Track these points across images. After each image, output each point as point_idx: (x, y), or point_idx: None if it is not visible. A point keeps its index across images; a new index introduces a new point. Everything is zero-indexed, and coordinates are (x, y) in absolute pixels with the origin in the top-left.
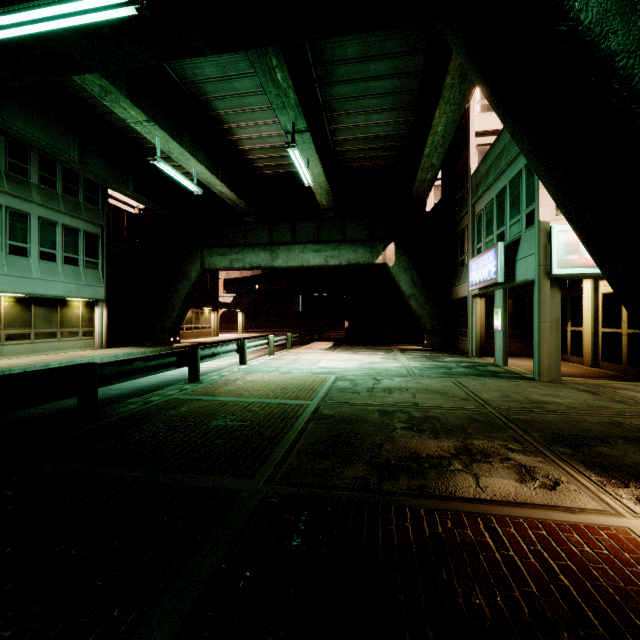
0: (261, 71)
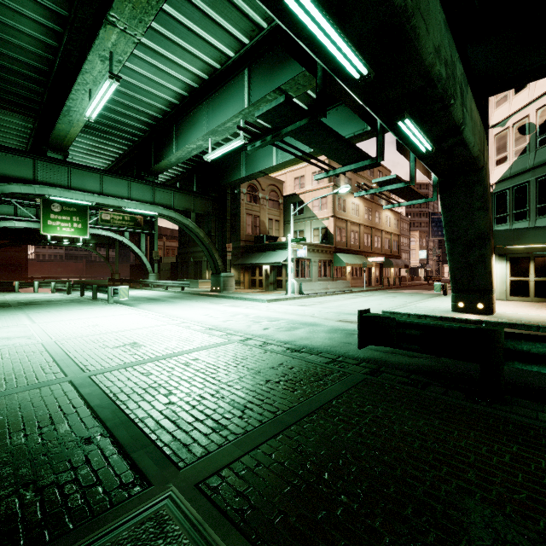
0: None
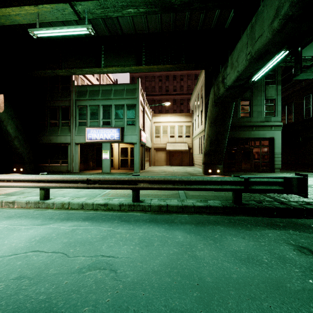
0: (134, 0)
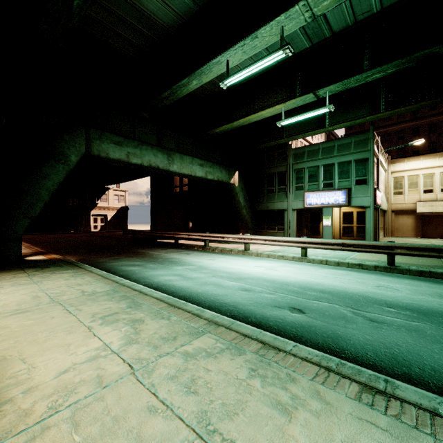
0: (382, 68)
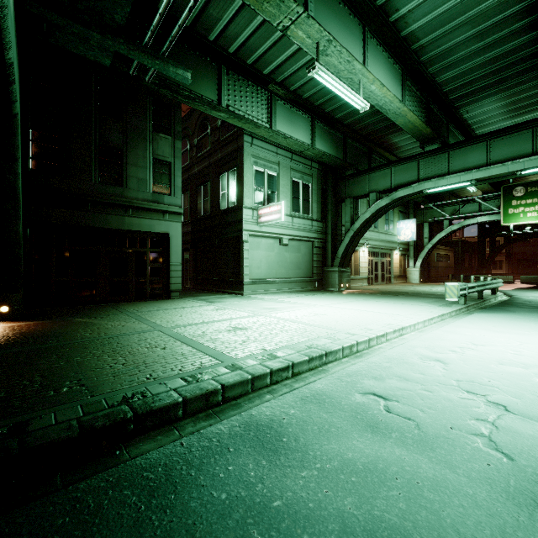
0: None
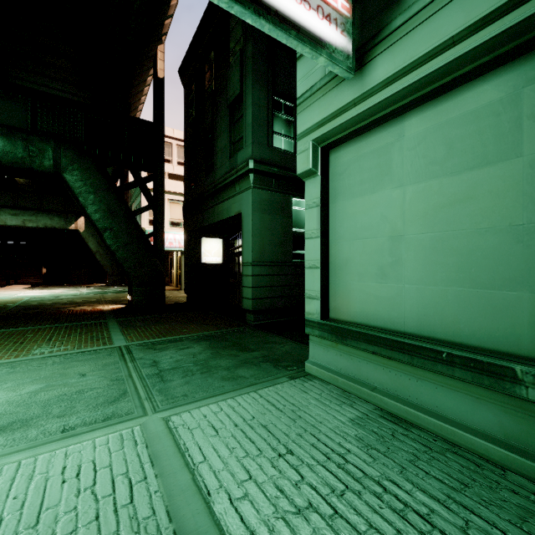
0: None
